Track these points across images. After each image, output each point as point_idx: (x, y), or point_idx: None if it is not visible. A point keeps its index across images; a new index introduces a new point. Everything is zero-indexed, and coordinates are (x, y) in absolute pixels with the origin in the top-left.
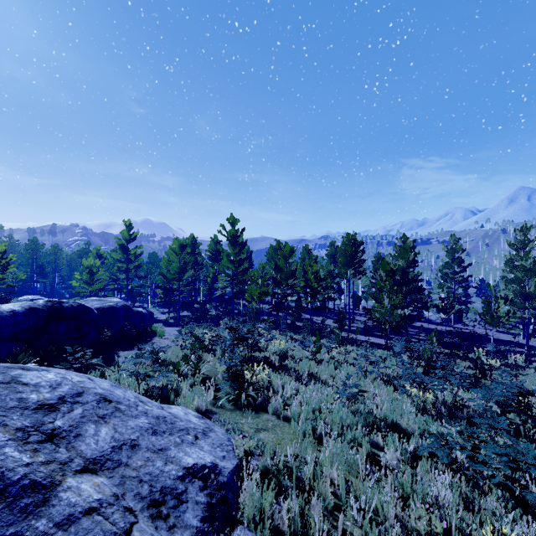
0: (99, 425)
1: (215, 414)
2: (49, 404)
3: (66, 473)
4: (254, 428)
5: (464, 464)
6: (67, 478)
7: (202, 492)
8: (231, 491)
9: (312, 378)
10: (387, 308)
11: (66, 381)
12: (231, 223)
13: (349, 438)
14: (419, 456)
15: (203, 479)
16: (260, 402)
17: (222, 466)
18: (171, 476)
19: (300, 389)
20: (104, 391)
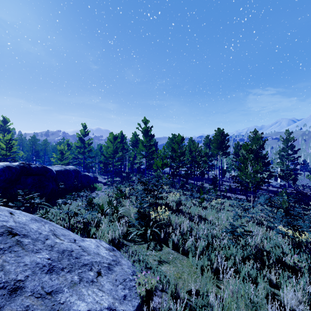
0: None
1: (125, 245)
2: None
3: None
4: (157, 260)
5: None
6: None
7: None
8: None
9: (202, 219)
10: (251, 172)
11: None
12: (144, 122)
13: (244, 274)
14: None
15: None
16: (162, 237)
17: None
18: None
19: (193, 227)
20: (15, 224)
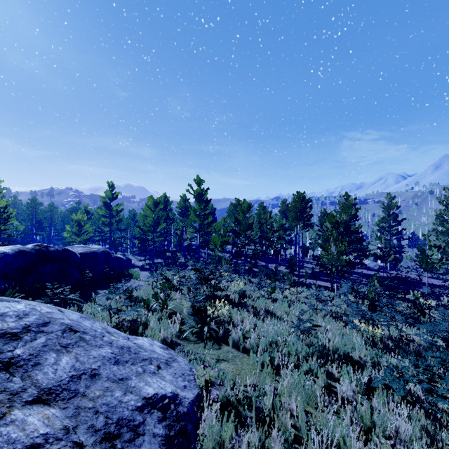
0: (60, 354)
1: (180, 345)
2: (12, 333)
3: (14, 404)
4: (215, 359)
5: (418, 396)
6: (13, 410)
7: (160, 424)
8: (191, 422)
9: (269, 314)
10: (334, 254)
11: (34, 312)
12: (197, 183)
13: (305, 369)
14: (372, 387)
15: (162, 410)
16: (221, 335)
17: (182, 396)
18: (129, 406)
19: (257, 323)
20: (71, 322)
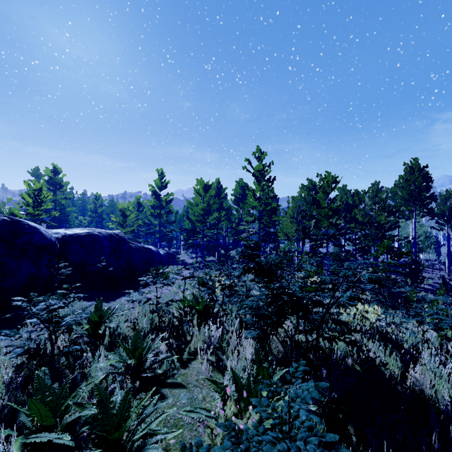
0: None
1: None
2: None
3: None
4: None
5: None
6: None
7: None
8: None
9: None
10: None
11: None
12: (257, 156)
13: None
14: None
15: None
16: None
17: None
18: None
19: None
20: None
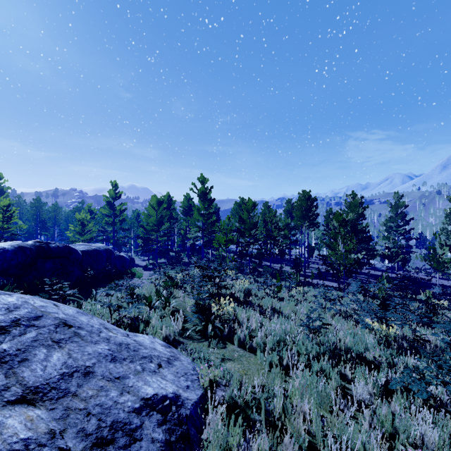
0: (51, 350)
1: (182, 343)
2: None
3: None
4: (220, 358)
5: (440, 399)
6: None
7: (160, 428)
8: (194, 425)
9: (275, 312)
10: (342, 252)
11: (27, 305)
12: (201, 181)
13: (316, 370)
14: (389, 389)
15: (162, 412)
16: (226, 333)
17: (185, 397)
18: (125, 408)
19: (264, 322)
20: (66, 316)
